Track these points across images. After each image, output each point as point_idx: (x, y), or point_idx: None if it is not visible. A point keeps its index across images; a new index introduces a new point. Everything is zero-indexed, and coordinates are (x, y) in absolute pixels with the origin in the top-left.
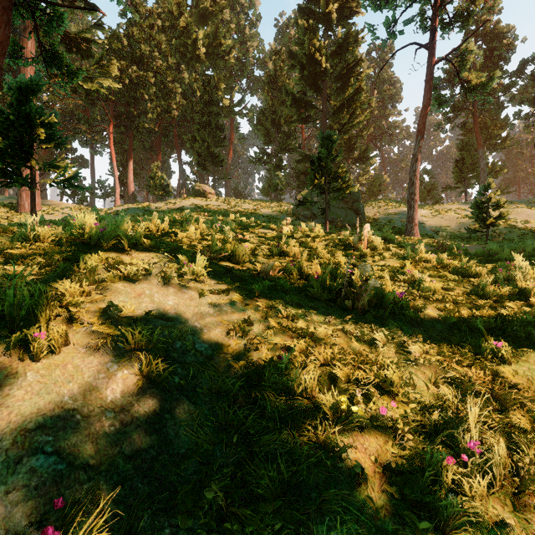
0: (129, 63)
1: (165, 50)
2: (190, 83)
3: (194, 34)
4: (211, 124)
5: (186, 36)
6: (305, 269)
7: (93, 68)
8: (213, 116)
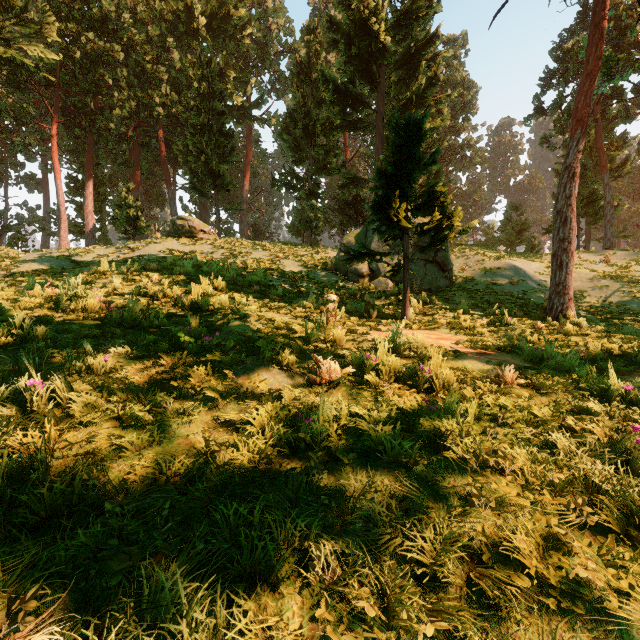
0: (85, 32)
1: (142, 15)
2: (183, 68)
3: None
4: (212, 128)
5: None
6: None
7: (9, 23)
8: (216, 116)
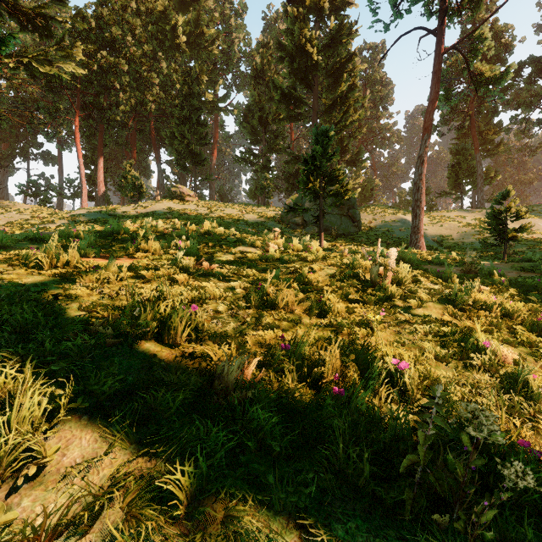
0: (98, 48)
1: (140, 36)
2: (169, 74)
3: (173, 20)
4: (192, 120)
5: (165, 22)
6: (309, 357)
7: (52, 49)
8: (194, 111)
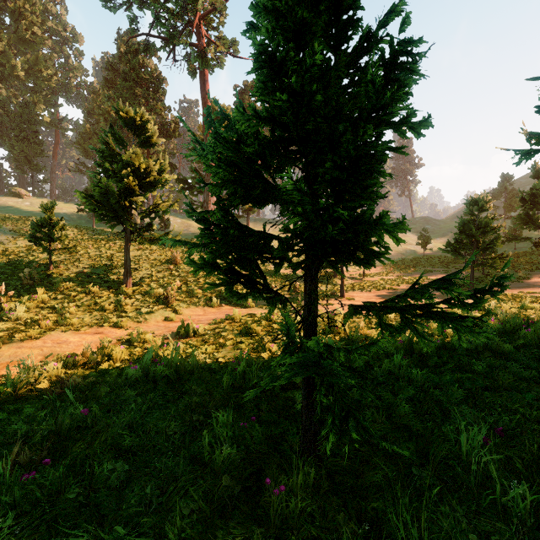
0: None
1: None
2: (8, 96)
3: (12, 59)
4: (30, 139)
5: (4, 58)
6: None
7: None
8: (32, 132)
